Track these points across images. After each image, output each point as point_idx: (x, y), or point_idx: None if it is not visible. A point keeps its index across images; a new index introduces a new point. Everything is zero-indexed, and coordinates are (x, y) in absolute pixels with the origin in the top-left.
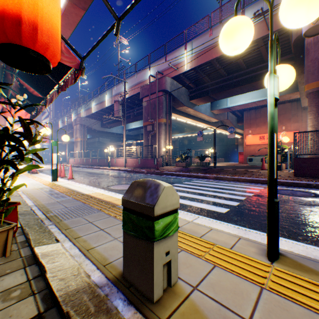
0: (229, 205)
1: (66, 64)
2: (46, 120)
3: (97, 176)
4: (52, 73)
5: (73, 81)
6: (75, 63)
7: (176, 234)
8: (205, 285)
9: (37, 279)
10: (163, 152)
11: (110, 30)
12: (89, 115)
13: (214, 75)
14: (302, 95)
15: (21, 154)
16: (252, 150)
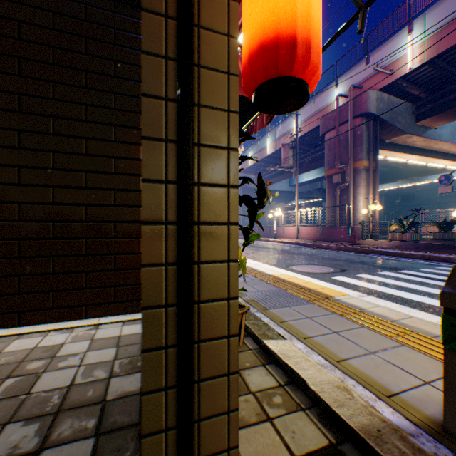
0: None
1: None
2: None
3: (264, 251)
4: None
5: (263, 124)
6: None
7: None
8: None
9: (290, 386)
10: (362, 215)
11: (343, 29)
12: (244, 169)
13: None
14: None
15: (252, 220)
16: None
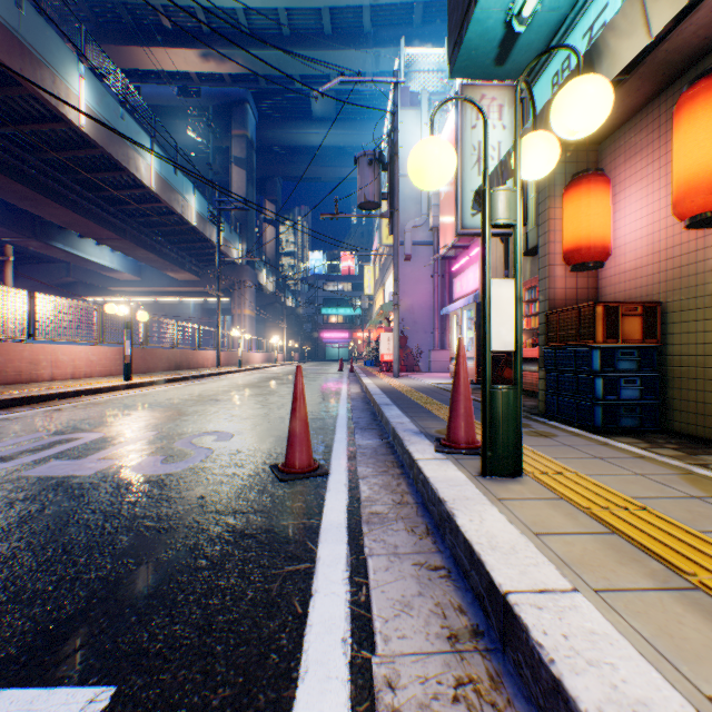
0: None
1: None
2: None
3: None
4: None
5: None
6: None
7: None
8: (673, 493)
9: None
10: None
11: None
12: None
13: None
14: None
15: None
16: None
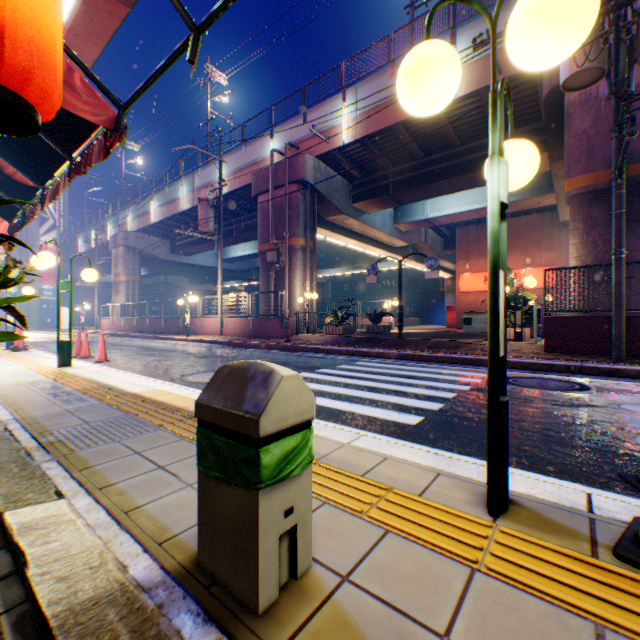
0: (424, 410)
1: (86, 117)
2: (48, 237)
3: (162, 355)
4: (55, 134)
5: (101, 155)
6: (105, 115)
7: (307, 472)
8: (366, 572)
9: (5, 582)
10: (300, 305)
11: (181, 51)
12: (145, 227)
13: (399, 155)
14: (561, 200)
15: None
16: (471, 303)
